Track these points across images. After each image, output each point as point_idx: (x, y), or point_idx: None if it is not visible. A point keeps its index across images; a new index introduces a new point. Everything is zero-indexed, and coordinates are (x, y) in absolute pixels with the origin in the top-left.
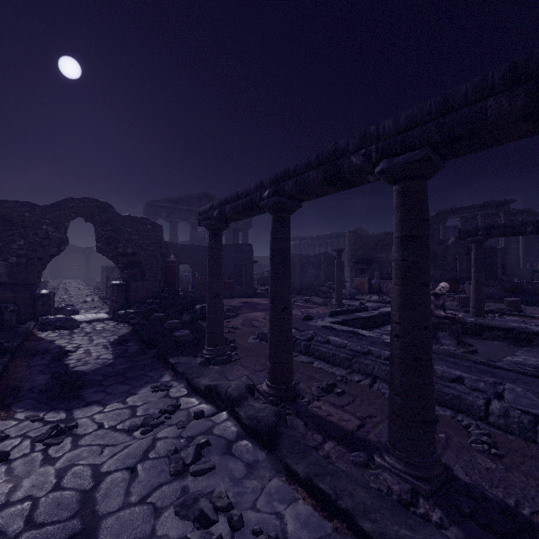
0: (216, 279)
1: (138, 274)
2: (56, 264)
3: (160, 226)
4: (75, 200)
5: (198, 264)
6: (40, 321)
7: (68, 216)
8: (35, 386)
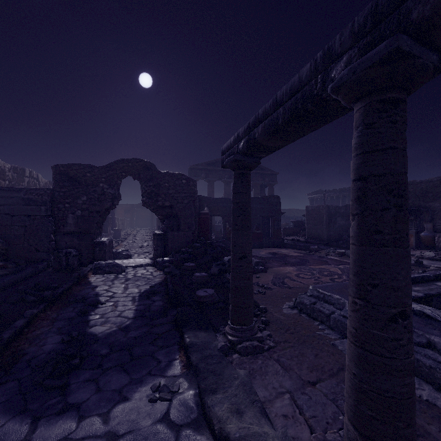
0: (242, 234)
1: (174, 224)
2: (132, 216)
3: (193, 181)
4: (124, 160)
5: (228, 216)
6: (94, 265)
7: (120, 175)
8: (39, 354)
